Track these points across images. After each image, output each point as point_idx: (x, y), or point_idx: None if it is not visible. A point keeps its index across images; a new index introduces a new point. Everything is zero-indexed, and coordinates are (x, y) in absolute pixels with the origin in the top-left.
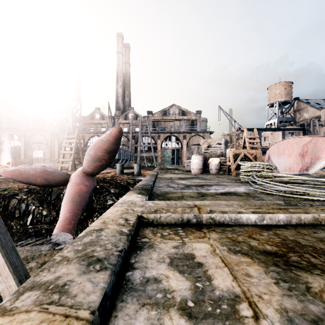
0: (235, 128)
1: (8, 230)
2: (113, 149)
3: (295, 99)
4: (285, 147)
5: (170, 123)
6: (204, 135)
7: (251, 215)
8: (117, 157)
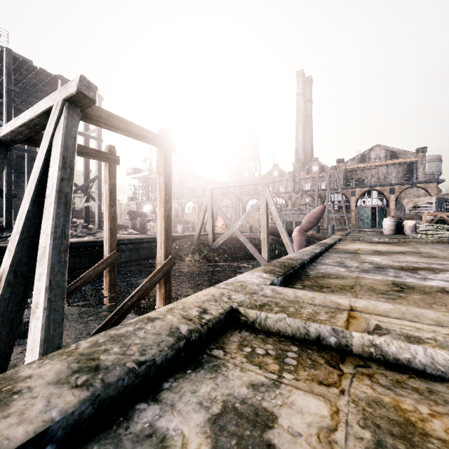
0: None
1: (269, 256)
2: (319, 216)
3: None
4: None
5: (371, 171)
6: (426, 186)
7: (376, 238)
8: None
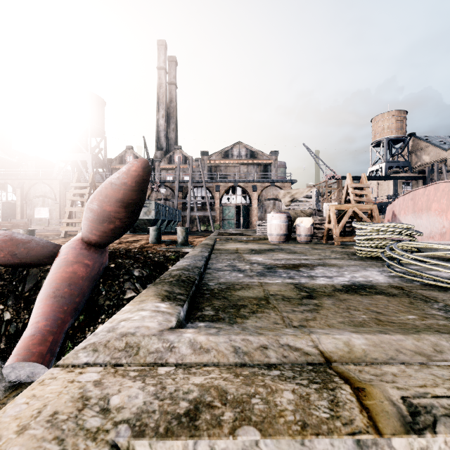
0: (326, 176)
1: None
2: (134, 199)
3: (411, 136)
4: (431, 198)
5: (234, 169)
6: (282, 186)
7: None
8: (153, 217)
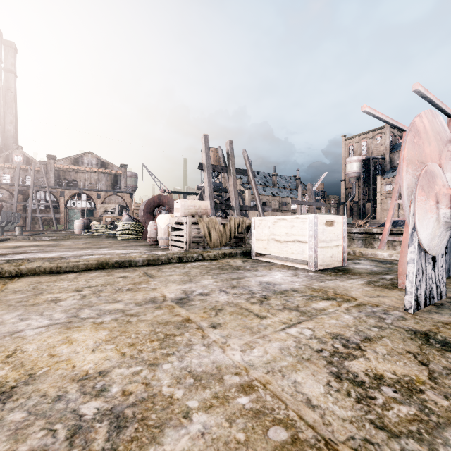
0: (161, 190)
1: None
2: None
3: None
4: None
5: (85, 175)
6: (123, 196)
7: (46, 237)
8: None
